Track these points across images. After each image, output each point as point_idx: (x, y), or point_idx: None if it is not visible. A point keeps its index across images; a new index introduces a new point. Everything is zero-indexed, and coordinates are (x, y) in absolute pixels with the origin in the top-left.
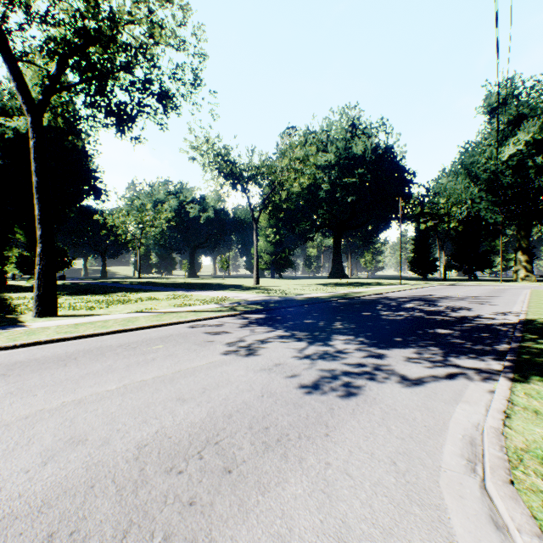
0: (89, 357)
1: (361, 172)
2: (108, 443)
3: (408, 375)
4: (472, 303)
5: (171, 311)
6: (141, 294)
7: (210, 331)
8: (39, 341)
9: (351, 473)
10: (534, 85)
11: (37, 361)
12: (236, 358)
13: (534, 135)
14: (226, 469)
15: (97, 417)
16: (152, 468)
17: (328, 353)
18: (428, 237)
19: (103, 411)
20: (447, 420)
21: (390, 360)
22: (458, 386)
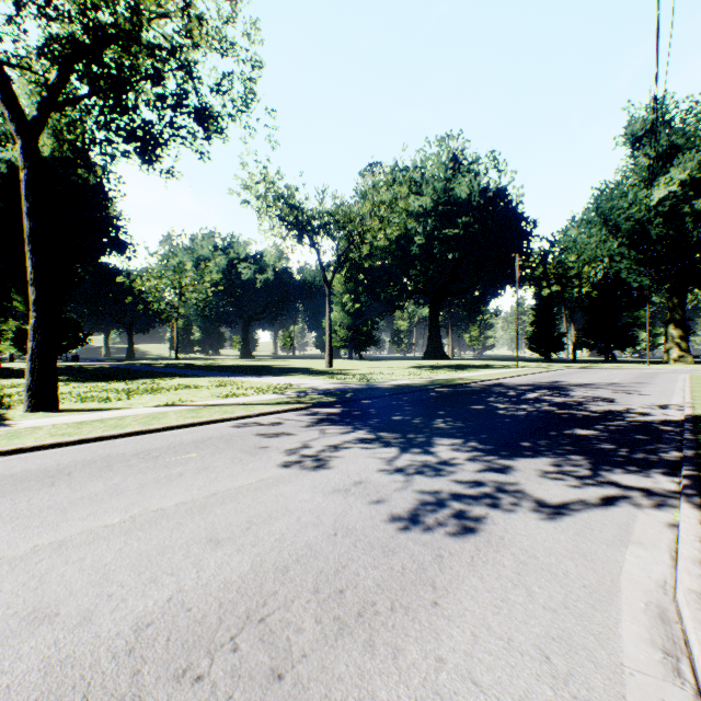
0: (89, 472)
1: (465, 221)
2: (89, 620)
3: (546, 499)
4: (615, 392)
5: (213, 404)
6: (176, 381)
7: (265, 432)
8: (23, 448)
9: (480, 680)
10: (691, 107)
11: (14, 477)
12: (298, 473)
13: (691, 172)
14: (274, 672)
15: (81, 573)
16: (153, 671)
17: (429, 465)
18: (552, 305)
19: (92, 561)
20: (616, 575)
21: (518, 475)
22: (622, 517)
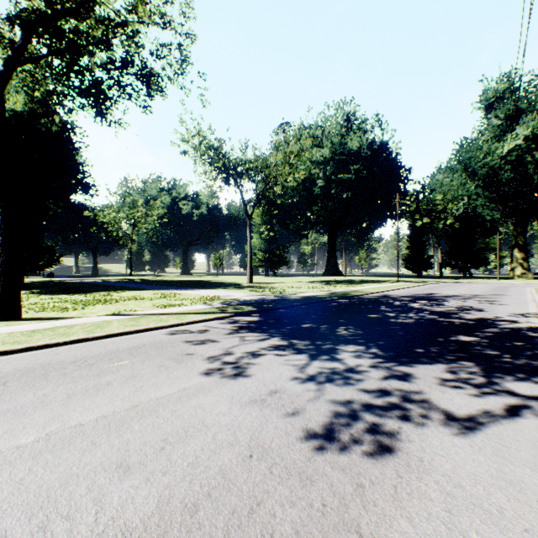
0: (24, 381)
1: (356, 168)
2: None
3: (453, 410)
4: (481, 302)
5: (152, 313)
6: (126, 293)
7: (192, 339)
8: None
9: None
10: (532, 79)
11: None
12: (218, 381)
13: (533, 130)
14: None
15: None
16: None
17: (338, 372)
18: (423, 234)
19: None
20: None
21: (420, 383)
22: (532, 432)
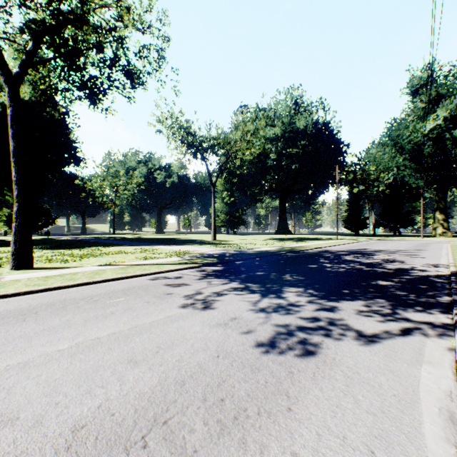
0: (50, 311)
1: (303, 144)
2: (40, 423)
3: (363, 330)
4: (403, 256)
5: (137, 264)
6: (112, 248)
7: (170, 283)
8: (6, 294)
9: None
10: (450, 69)
11: None
12: (192, 312)
13: (451, 112)
14: None
15: (37, 386)
16: None
17: (281, 306)
18: (359, 199)
19: (46, 377)
20: (416, 387)
21: (342, 313)
22: (415, 343)
